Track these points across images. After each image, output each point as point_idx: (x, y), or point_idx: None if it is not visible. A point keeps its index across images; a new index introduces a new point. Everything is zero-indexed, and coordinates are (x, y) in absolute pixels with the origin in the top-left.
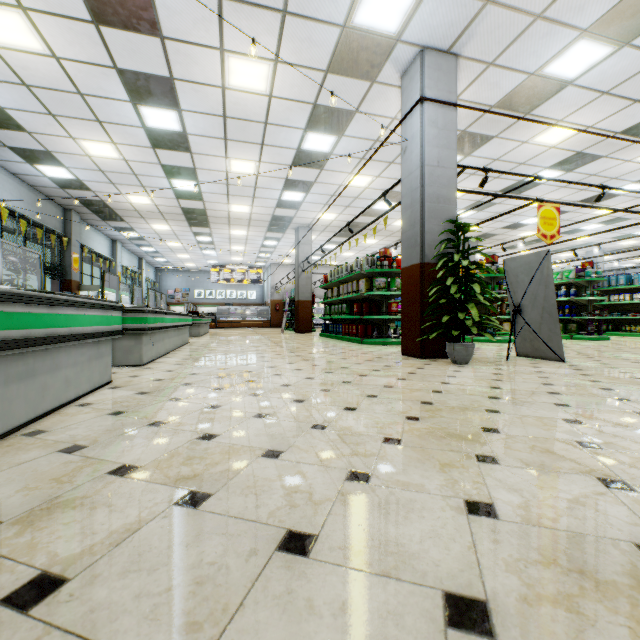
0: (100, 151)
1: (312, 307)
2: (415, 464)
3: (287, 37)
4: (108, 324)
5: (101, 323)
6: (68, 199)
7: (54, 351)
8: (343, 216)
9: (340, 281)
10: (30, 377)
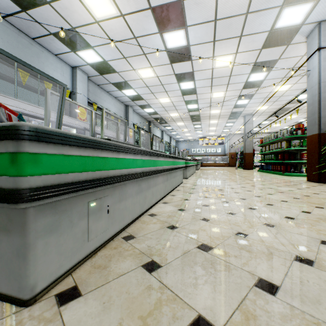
0: (164, 101)
1: (253, 156)
2: (290, 205)
3: (241, 43)
4: (183, 164)
5: (182, 164)
6: (150, 118)
7: (176, 171)
8: (272, 106)
9: (270, 142)
10: (174, 177)
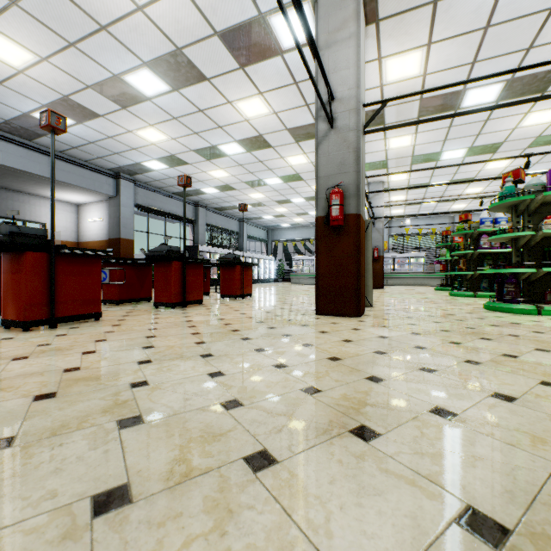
0: (460, 206)
1: None
2: None
3: None
4: None
5: None
6: None
7: None
8: None
9: None
10: None
